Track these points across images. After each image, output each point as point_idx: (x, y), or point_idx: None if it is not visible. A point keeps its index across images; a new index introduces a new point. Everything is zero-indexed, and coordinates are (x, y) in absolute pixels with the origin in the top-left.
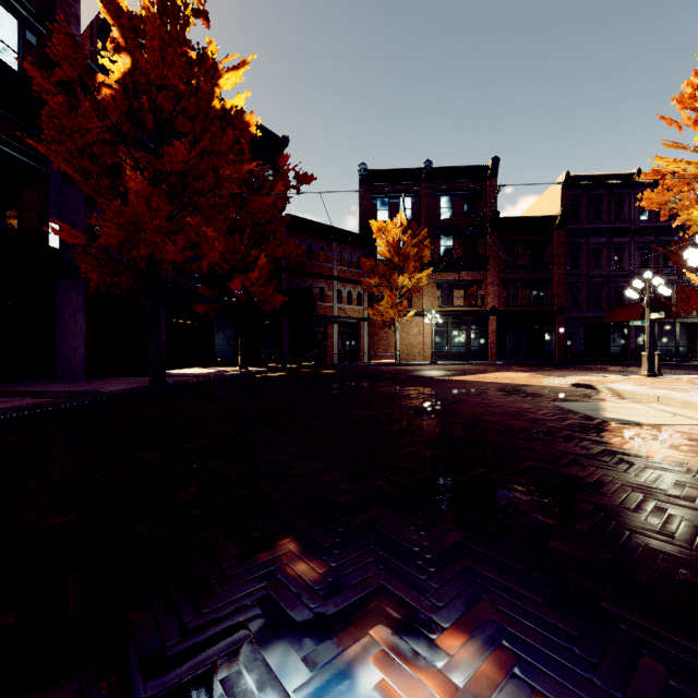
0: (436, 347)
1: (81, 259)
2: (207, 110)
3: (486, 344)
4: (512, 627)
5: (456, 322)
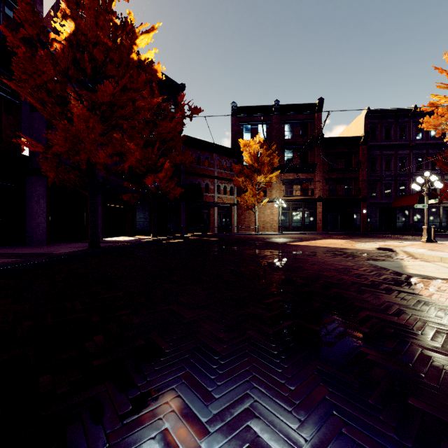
0: (282, 222)
1: (42, 162)
2: (128, 61)
3: (315, 220)
4: None
5: (295, 206)
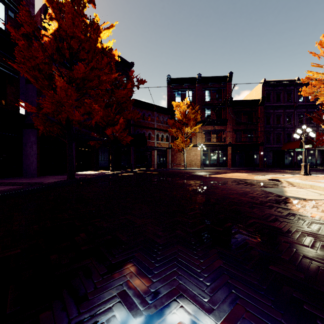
0: (203, 161)
1: (34, 119)
2: (95, 48)
3: (226, 159)
4: (255, 323)
5: (212, 149)
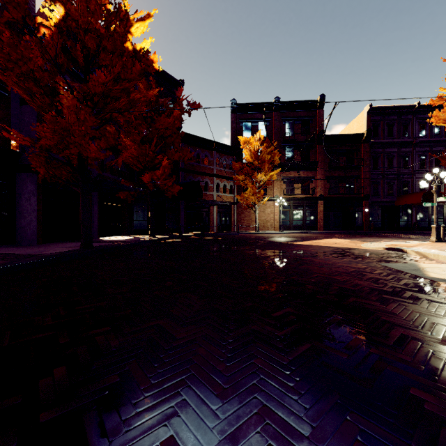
0: (283, 221)
1: (31, 157)
2: (122, 50)
3: (316, 219)
4: None
5: (296, 205)
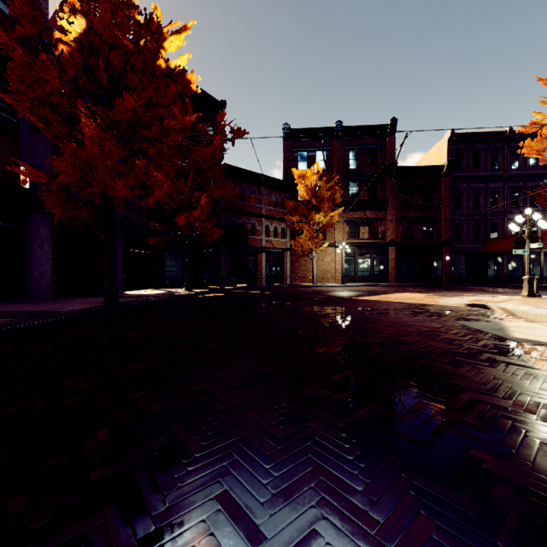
0: (346, 272)
1: (45, 196)
2: (154, 69)
3: (386, 269)
4: None
5: (362, 251)
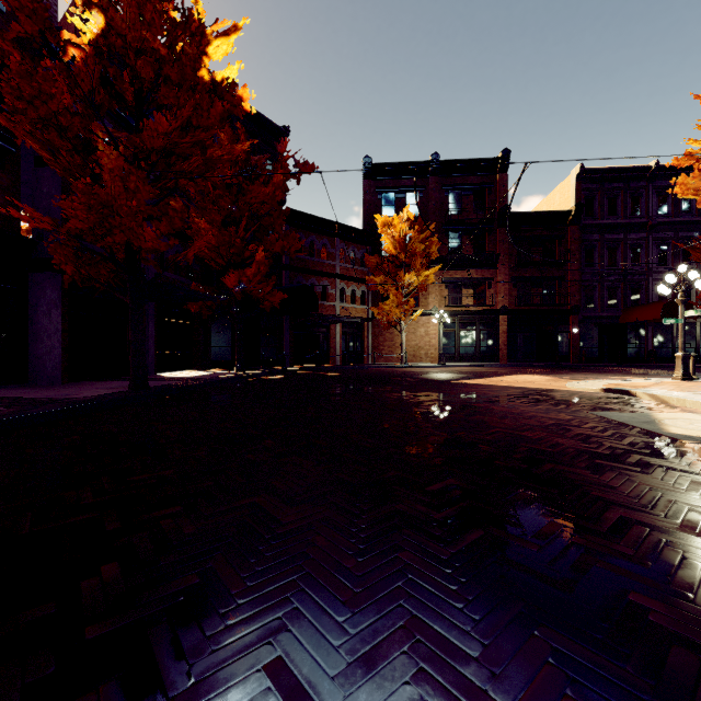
0: (444, 348)
1: (52, 248)
2: (195, 82)
3: (496, 345)
4: None
5: (464, 322)
